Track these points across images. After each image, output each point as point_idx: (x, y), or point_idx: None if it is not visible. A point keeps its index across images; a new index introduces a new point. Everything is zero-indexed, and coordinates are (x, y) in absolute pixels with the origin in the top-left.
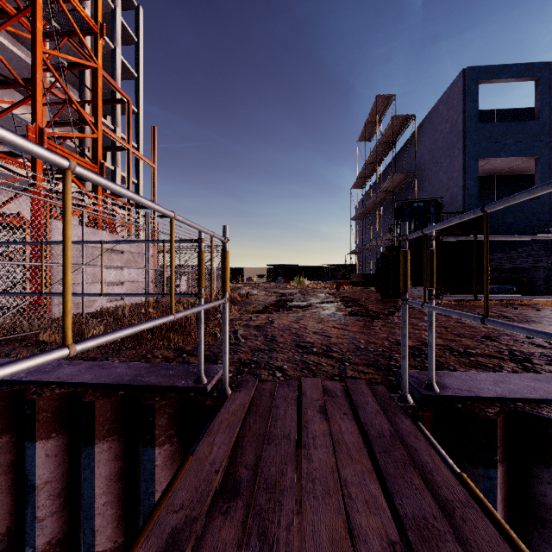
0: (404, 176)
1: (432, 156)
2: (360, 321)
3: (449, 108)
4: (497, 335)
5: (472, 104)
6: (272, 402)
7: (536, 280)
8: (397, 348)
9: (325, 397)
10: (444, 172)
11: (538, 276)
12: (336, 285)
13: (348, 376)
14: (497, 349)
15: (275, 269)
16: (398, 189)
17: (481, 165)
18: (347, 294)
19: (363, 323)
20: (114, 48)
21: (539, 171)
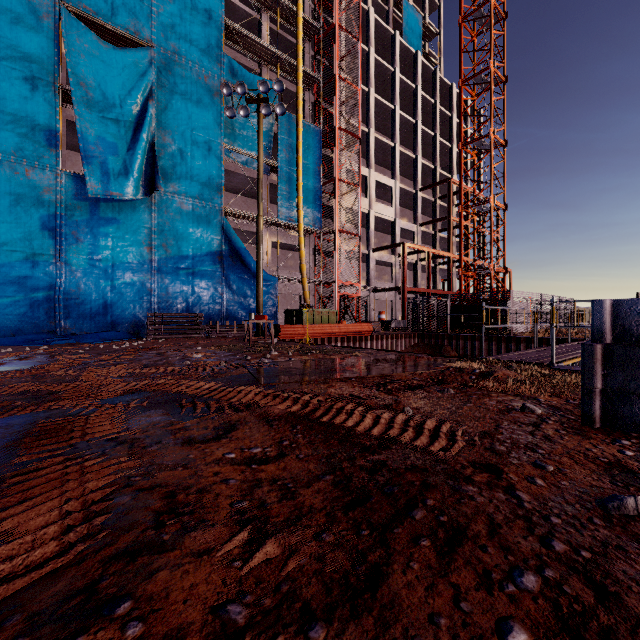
0: None
1: None
2: None
3: None
4: None
5: None
6: None
7: None
8: None
9: None
10: None
11: None
12: None
13: None
14: None
15: None
16: None
17: None
18: None
19: None
20: (466, 157)
21: None
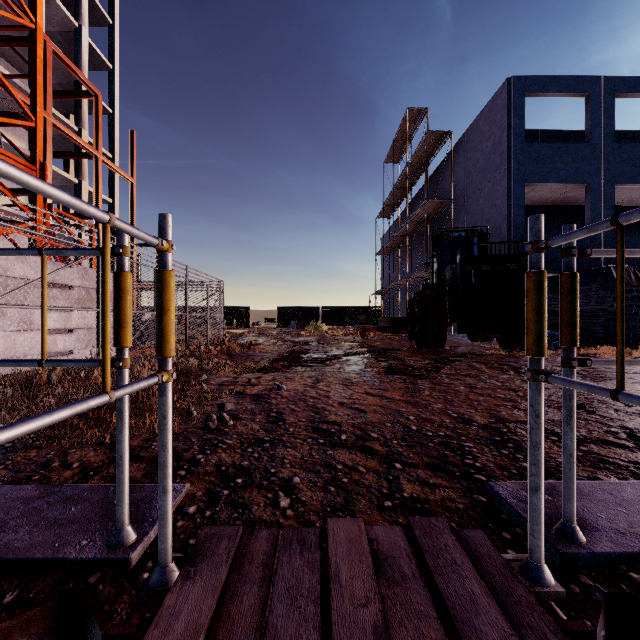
0: (439, 203)
1: (471, 180)
2: (400, 382)
3: (491, 124)
4: (587, 402)
5: (517, 120)
6: (266, 605)
7: (594, 326)
8: (465, 430)
9: (380, 584)
10: (485, 199)
11: (596, 320)
12: (361, 331)
13: (405, 497)
14: (605, 428)
15: (287, 312)
16: (431, 218)
17: (526, 192)
18: (374, 342)
19: (405, 384)
20: (78, 27)
21: (590, 200)
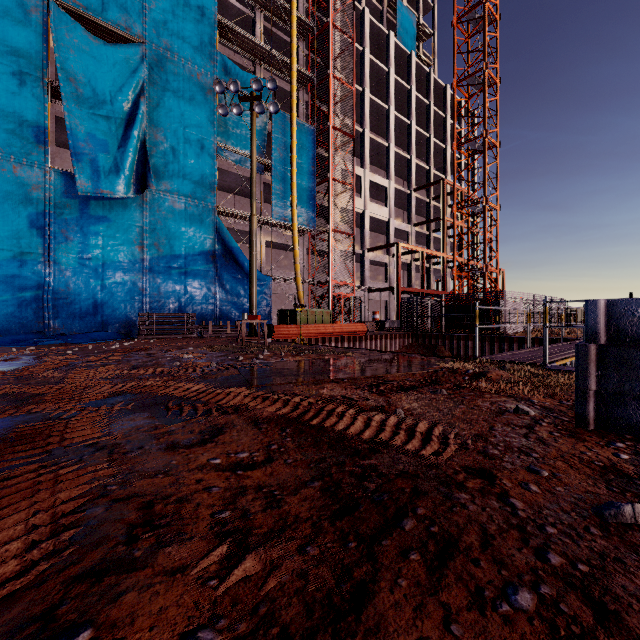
0: None
1: None
2: None
3: None
4: None
5: None
6: None
7: None
8: None
9: None
10: None
11: None
12: None
13: None
14: None
15: None
16: None
17: None
18: None
19: None
20: (459, 158)
21: None
